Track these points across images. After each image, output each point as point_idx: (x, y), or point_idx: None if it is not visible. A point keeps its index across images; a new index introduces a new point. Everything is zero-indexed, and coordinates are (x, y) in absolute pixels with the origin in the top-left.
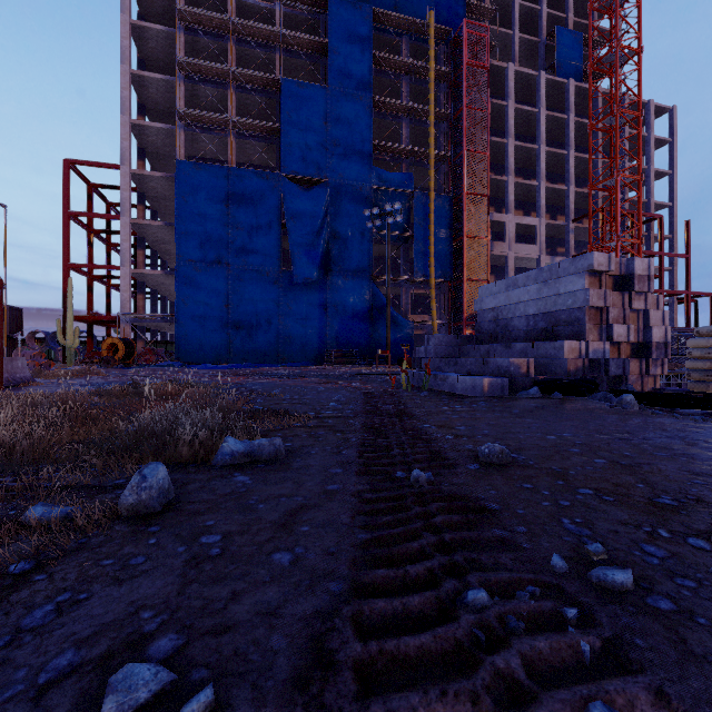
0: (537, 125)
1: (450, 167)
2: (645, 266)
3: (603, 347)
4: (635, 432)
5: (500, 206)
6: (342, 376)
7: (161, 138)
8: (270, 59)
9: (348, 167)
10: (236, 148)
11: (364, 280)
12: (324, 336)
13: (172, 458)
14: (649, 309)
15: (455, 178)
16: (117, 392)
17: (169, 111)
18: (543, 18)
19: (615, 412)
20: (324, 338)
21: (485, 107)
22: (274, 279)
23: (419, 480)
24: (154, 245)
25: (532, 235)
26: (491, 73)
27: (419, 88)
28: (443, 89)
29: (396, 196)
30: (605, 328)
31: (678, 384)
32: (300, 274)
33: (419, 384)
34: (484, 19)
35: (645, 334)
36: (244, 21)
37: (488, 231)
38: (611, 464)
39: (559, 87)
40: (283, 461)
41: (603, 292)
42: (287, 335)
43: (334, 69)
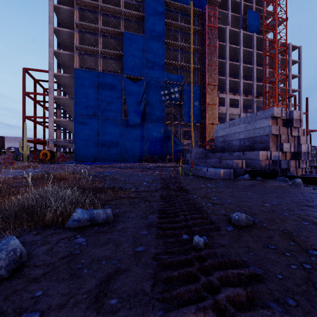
0: (239, 54)
1: (200, 72)
2: (298, 114)
3: (278, 154)
4: (312, 201)
5: (222, 90)
6: (150, 168)
7: (68, 58)
8: (118, 23)
9: (154, 72)
10: (102, 63)
11: (161, 124)
12: (142, 149)
13: (41, 223)
14: (300, 136)
15: (202, 77)
16: (36, 176)
17: (72, 46)
18: (241, 6)
19: (293, 188)
20: (142, 150)
21: (216, 45)
22: (119, 123)
23: (199, 244)
24: (65, 107)
25: (236, 104)
26: (218, 30)
27: (186, 36)
28: (197, 37)
29: (175, 85)
30: (279, 145)
31: (305, 171)
32: (132, 121)
33: (188, 172)
34: (215, 6)
35: (298, 148)
36: (106, 5)
37: (217, 102)
38: (314, 226)
39: (249, 37)
40: (111, 224)
41: (278, 127)
42: (126, 149)
43: (147, 27)
